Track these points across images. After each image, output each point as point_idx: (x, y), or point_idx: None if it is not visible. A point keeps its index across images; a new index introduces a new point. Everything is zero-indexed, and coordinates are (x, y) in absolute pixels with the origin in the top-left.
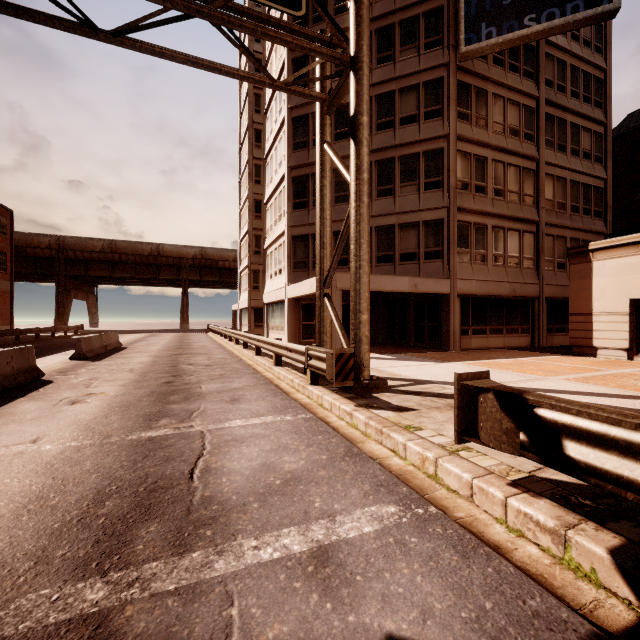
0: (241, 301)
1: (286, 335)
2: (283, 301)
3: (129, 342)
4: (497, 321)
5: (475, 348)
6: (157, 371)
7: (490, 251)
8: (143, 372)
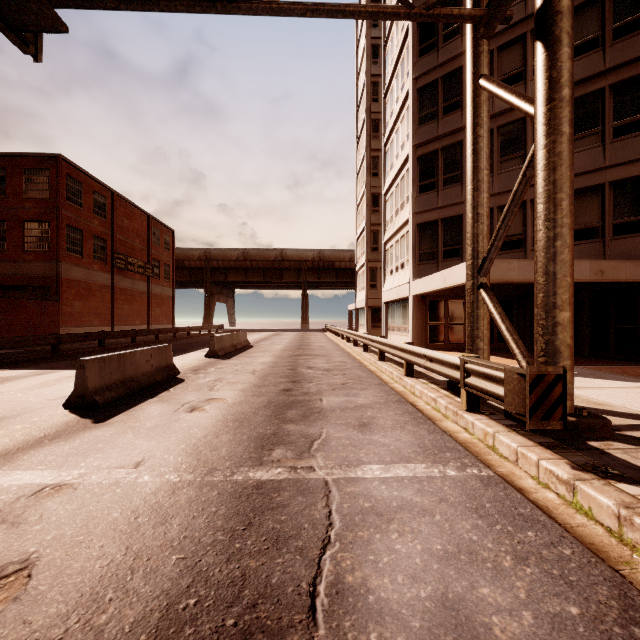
0: (358, 300)
1: (410, 337)
2: (406, 299)
3: (256, 341)
4: None
5: None
6: (277, 374)
7: None
8: (263, 375)
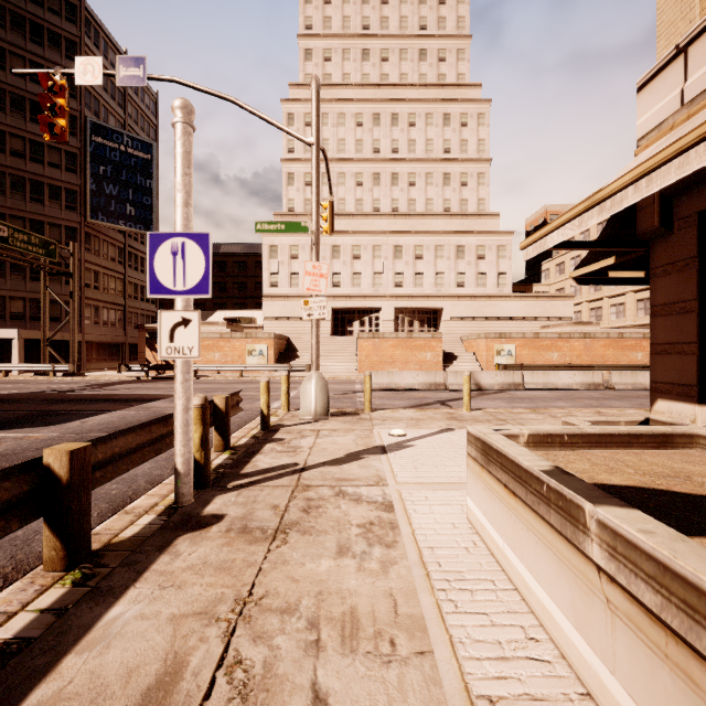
0: None
1: None
2: None
3: None
4: (105, 355)
5: (94, 369)
6: None
7: (102, 319)
8: None
